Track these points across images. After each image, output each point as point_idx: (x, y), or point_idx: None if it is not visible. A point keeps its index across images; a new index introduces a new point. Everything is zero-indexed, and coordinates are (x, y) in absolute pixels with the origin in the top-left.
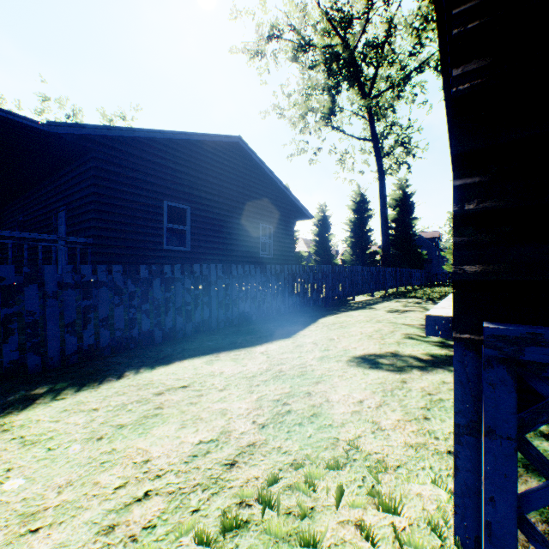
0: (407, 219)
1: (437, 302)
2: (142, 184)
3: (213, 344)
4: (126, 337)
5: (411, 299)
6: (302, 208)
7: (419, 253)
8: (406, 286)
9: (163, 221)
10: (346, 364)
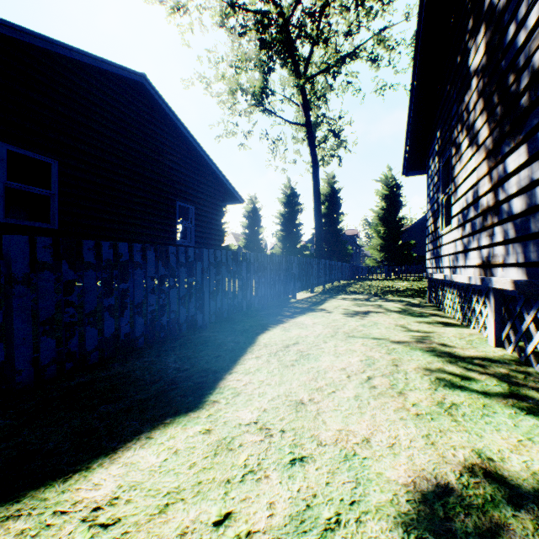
0: (334, 214)
1: (384, 298)
2: None
3: None
4: None
5: (355, 295)
6: (231, 188)
7: (346, 248)
8: (339, 280)
9: None
10: None
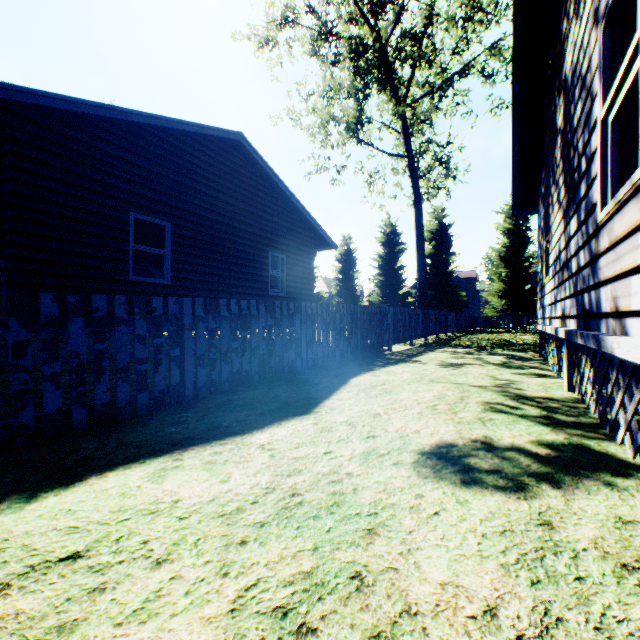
0: (443, 254)
1: (491, 352)
2: (95, 186)
3: (178, 430)
4: (7, 426)
5: (459, 349)
6: (323, 234)
7: (458, 294)
8: (446, 332)
9: (128, 241)
10: (414, 472)
